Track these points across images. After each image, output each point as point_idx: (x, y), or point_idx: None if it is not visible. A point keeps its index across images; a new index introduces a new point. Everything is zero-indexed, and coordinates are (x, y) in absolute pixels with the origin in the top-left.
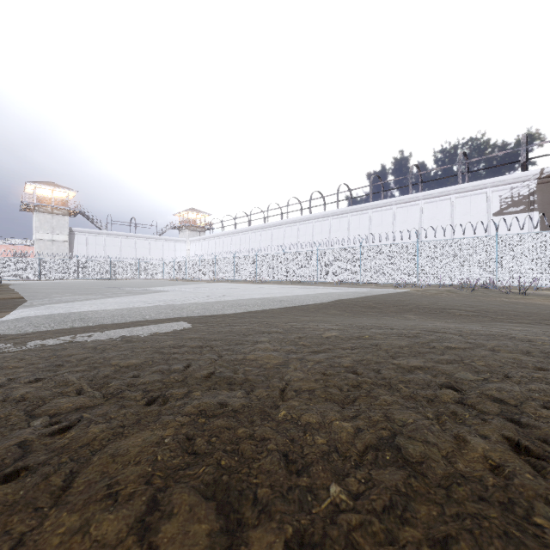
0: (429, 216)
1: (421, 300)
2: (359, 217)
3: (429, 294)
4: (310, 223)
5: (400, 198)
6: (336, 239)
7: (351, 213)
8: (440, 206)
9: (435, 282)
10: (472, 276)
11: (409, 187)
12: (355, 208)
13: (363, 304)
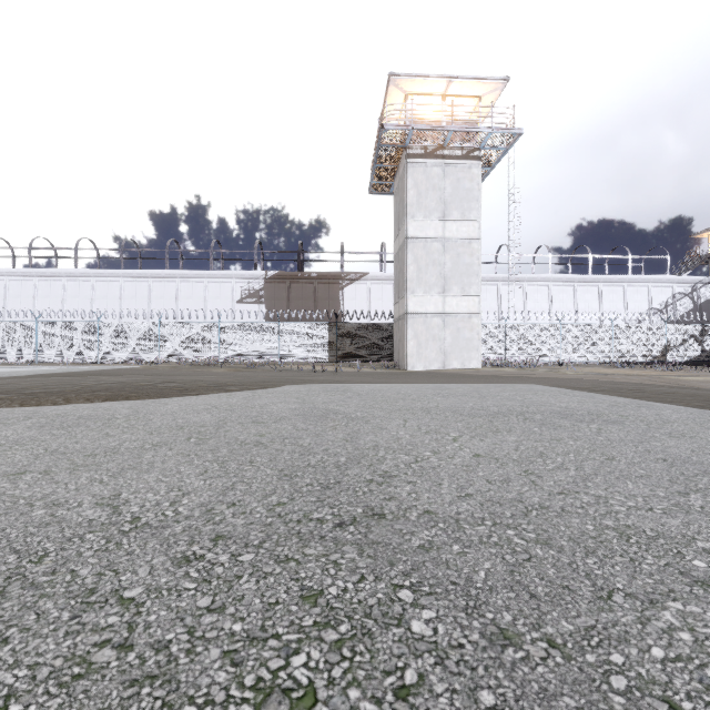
0: (186, 296)
1: (127, 372)
2: (108, 285)
3: (148, 369)
4: (30, 280)
5: (156, 271)
6: (66, 310)
7: (96, 278)
8: (196, 287)
9: (175, 360)
10: (203, 354)
11: (166, 262)
12: (102, 272)
13: (63, 375)
